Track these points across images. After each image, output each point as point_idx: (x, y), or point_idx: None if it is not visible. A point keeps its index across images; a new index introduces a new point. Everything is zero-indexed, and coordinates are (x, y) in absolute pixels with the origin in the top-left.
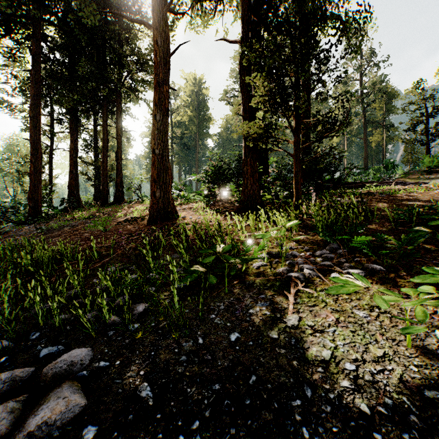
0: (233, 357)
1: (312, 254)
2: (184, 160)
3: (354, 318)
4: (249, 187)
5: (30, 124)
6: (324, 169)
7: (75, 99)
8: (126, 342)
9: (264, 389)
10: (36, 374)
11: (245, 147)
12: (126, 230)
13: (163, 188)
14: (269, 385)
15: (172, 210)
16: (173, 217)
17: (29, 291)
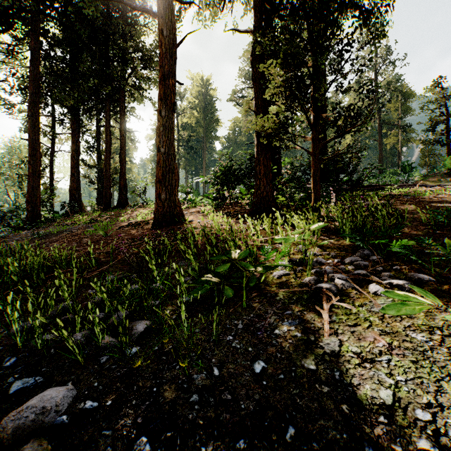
0: (260, 397)
1: (341, 261)
2: (191, 163)
3: (411, 343)
4: (262, 188)
5: (28, 123)
6: (342, 170)
7: (77, 98)
8: (122, 372)
9: (309, 450)
10: (1, 418)
11: (258, 145)
12: (129, 235)
13: (169, 190)
14: (315, 443)
15: (179, 214)
16: (180, 220)
17: (8, 305)
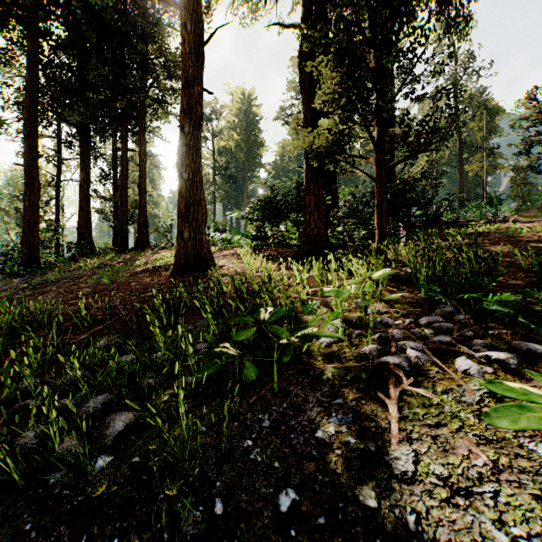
0: None
1: (414, 321)
2: (230, 196)
3: (528, 461)
4: (312, 225)
5: (24, 145)
6: (414, 202)
7: (85, 114)
8: (74, 504)
9: None
10: None
11: (307, 169)
12: (141, 284)
13: (194, 227)
14: None
15: (206, 257)
16: (208, 265)
17: None
